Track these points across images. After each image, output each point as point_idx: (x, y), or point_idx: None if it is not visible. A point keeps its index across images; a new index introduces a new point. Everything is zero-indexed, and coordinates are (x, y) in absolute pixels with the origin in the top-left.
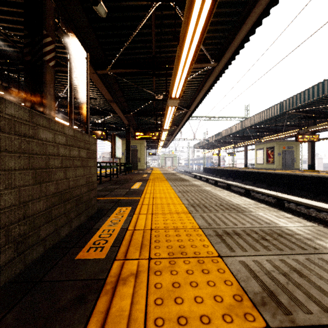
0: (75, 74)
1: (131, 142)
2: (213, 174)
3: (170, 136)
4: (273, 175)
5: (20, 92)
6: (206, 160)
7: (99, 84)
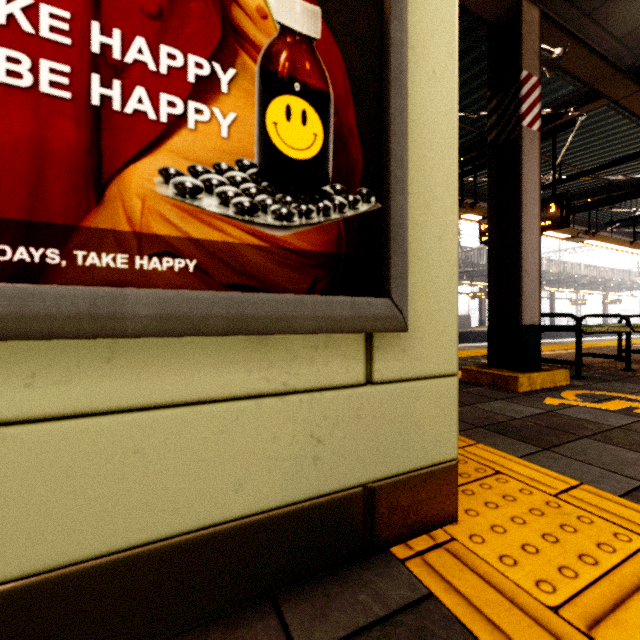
0: None
1: None
2: None
3: None
4: None
5: None
6: None
7: None
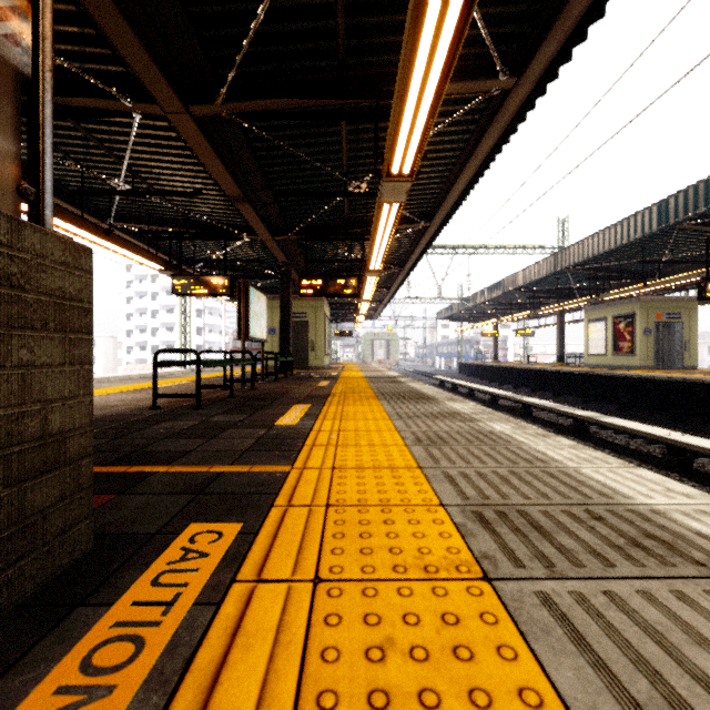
0: (136, 118)
1: (294, 305)
2: (484, 378)
3: (385, 290)
4: (638, 383)
5: (22, 181)
6: (465, 346)
7: (202, 148)
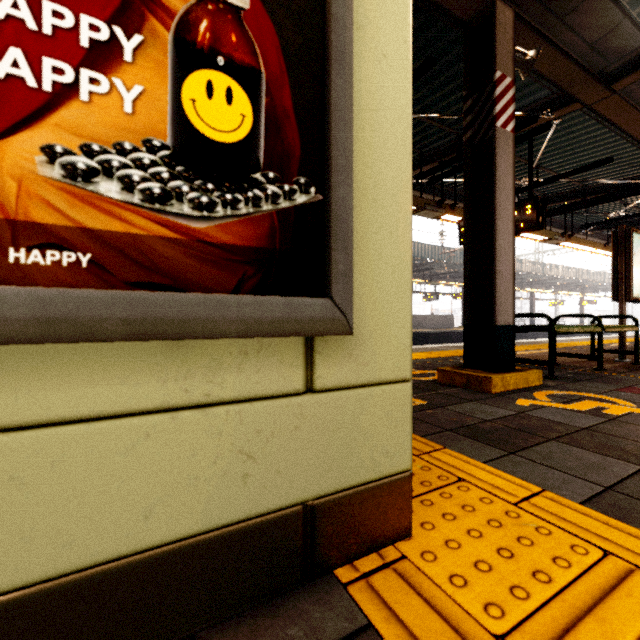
0: None
1: None
2: None
3: None
4: None
5: None
6: None
7: None
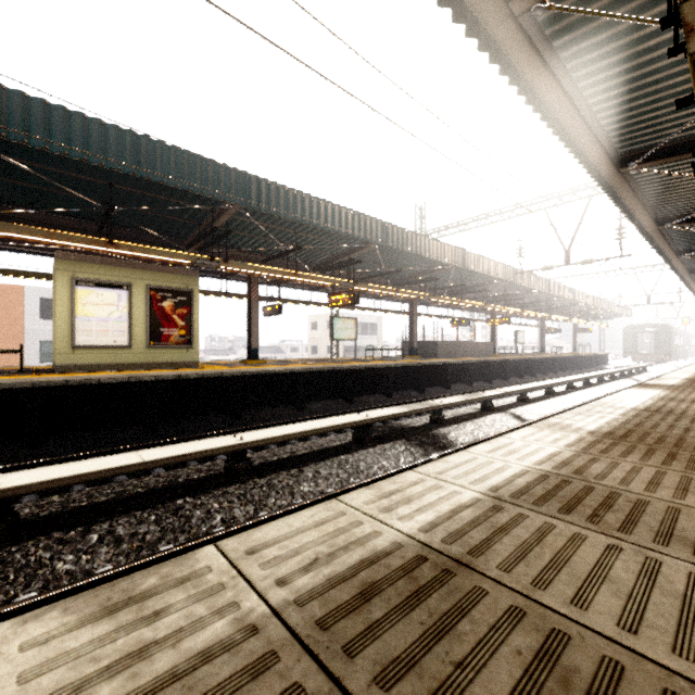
0: None
1: None
2: None
3: None
4: (323, 375)
5: None
6: None
7: None
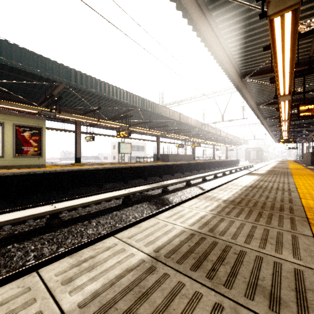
0: None
1: None
2: None
3: None
4: (112, 170)
5: None
6: None
7: None
